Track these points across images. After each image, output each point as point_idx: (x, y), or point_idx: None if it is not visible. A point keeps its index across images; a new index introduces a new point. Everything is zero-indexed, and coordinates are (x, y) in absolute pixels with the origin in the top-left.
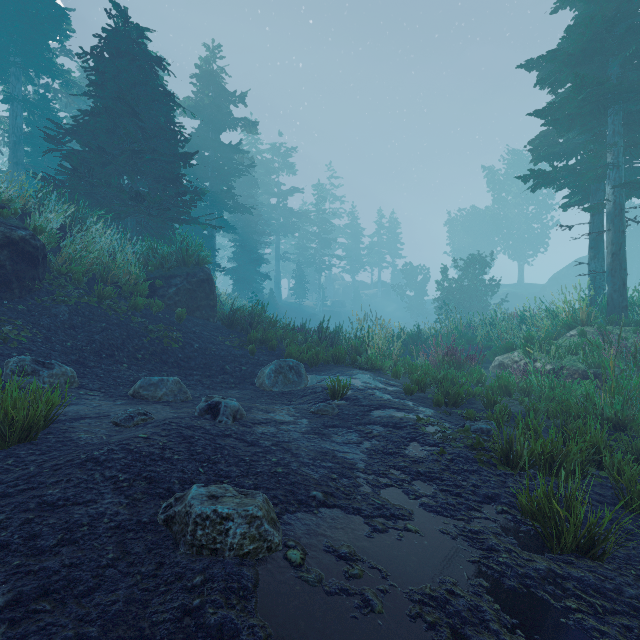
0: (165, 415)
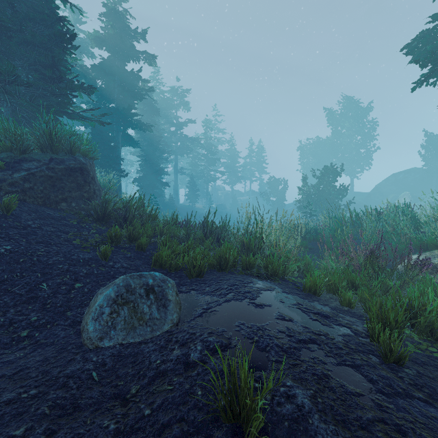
0: None
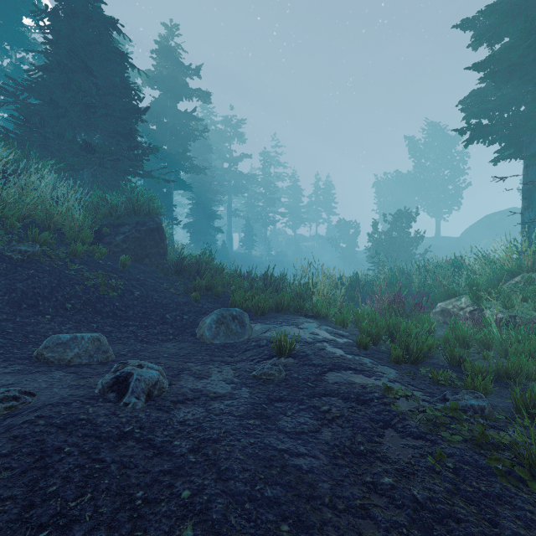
0: (53, 394)
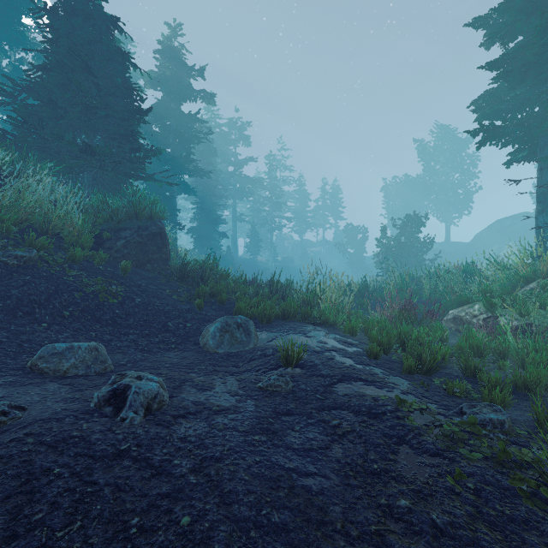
0: (45, 408)
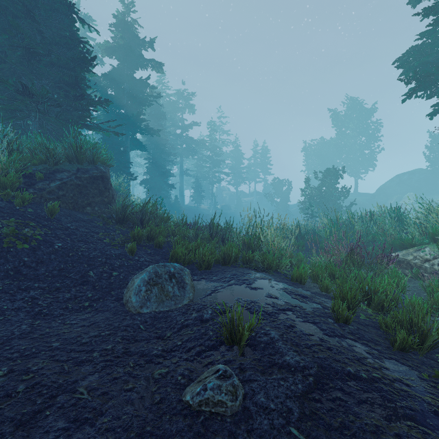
0: None
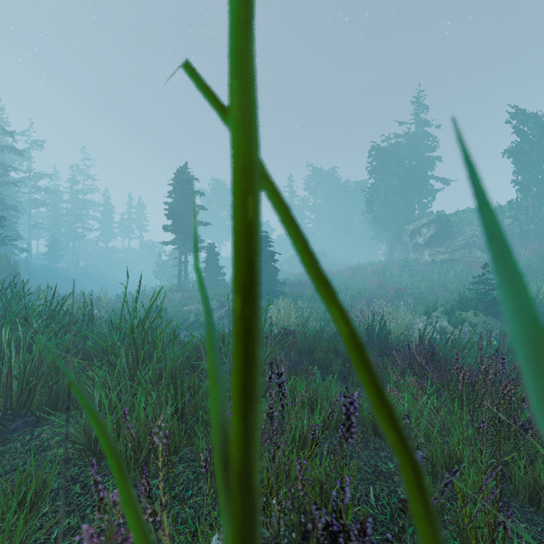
0: None
